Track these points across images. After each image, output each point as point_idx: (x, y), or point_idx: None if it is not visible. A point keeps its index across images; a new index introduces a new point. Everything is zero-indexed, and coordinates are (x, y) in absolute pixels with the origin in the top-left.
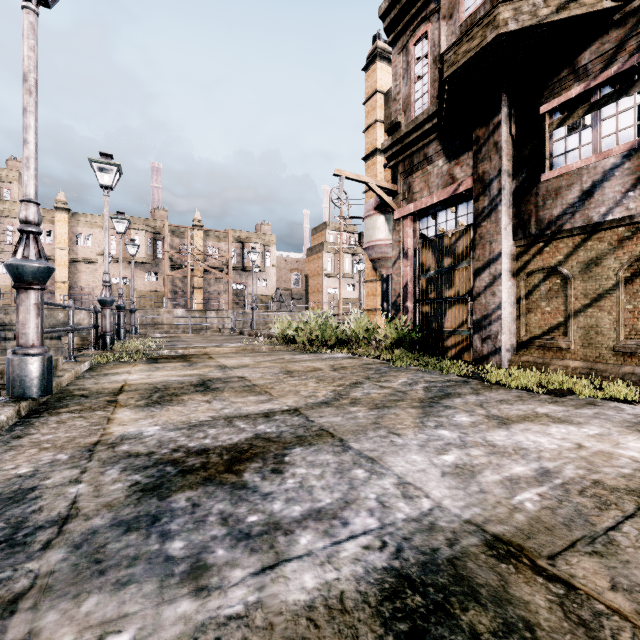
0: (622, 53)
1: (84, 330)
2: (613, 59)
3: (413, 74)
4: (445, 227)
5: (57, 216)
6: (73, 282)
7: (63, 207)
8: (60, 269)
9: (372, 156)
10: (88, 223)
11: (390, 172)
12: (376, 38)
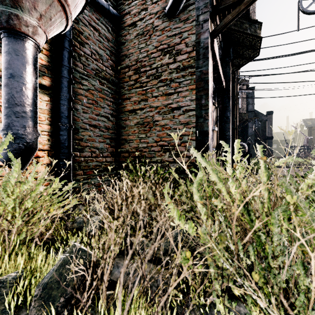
0: None
1: None
2: None
3: None
4: None
5: None
6: None
7: None
8: None
9: None
10: None
11: None
12: None
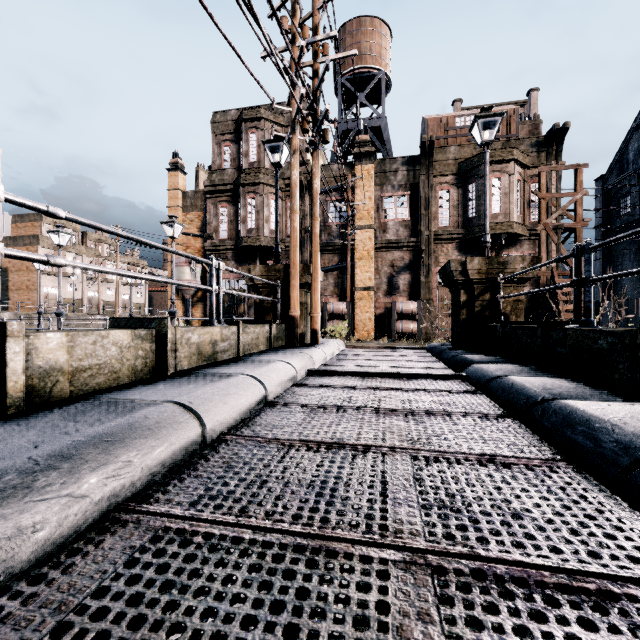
0: (285, 258)
1: None
2: (284, 258)
3: (220, 219)
4: (234, 287)
5: None
6: None
7: None
8: None
9: None
10: None
11: (187, 239)
12: (177, 156)
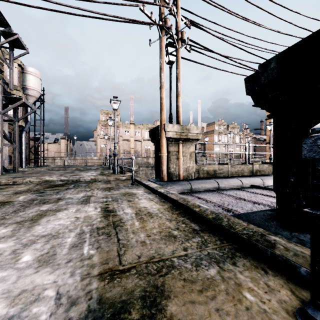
0: None
1: (151, 164)
2: None
3: None
4: None
5: (131, 126)
6: (134, 148)
7: (132, 123)
8: (131, 144)
9: (269, 119)
10: (139, 127)
11: None
12: None
